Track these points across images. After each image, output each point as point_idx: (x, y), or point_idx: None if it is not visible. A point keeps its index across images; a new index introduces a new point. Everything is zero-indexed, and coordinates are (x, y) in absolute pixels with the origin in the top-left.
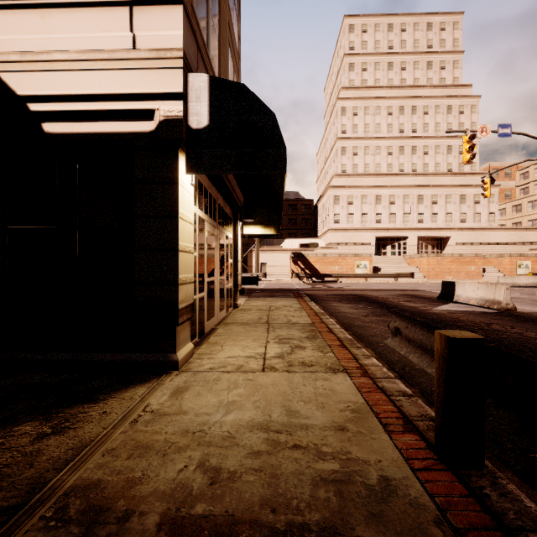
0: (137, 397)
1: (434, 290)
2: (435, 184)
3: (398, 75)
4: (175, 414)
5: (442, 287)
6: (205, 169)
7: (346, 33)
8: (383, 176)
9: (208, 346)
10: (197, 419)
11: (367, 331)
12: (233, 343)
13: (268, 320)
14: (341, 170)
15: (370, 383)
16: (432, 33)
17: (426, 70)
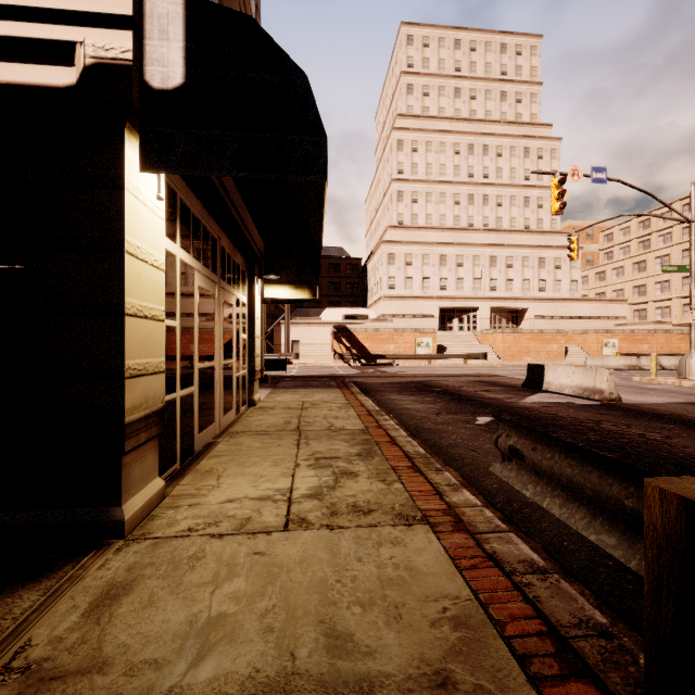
0: (7, 622)
1: (514, 375)
2: (510, 243)
3: (466, 104)
4: (80, 671)
5: (528, 371)
6: (178, 164)
7: (404, 46)
8: (449, 231)
9: (195, 480)
10: (128, 684)
11: (443, 437)
12: (239, 471)
13: (299, 426)
14: (398, 221)
15: (471, 544)
16: (507, 56)
17: (500, 101)
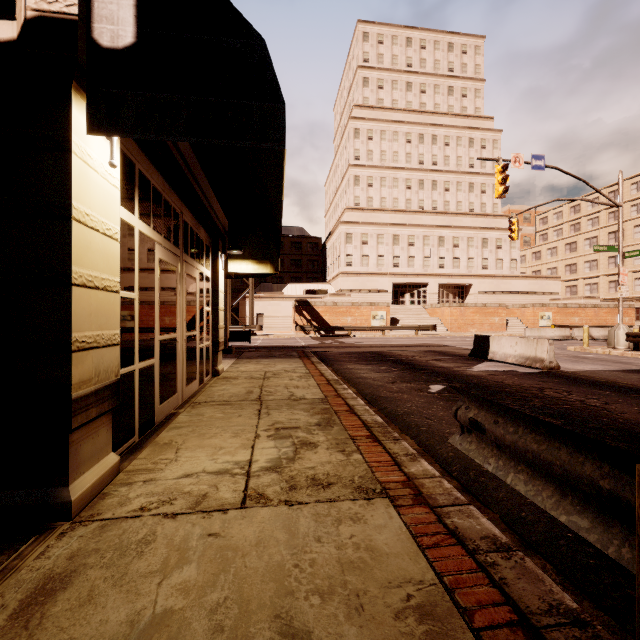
0: None
1: (461, 345)
2: (456, 225)
3: (417, 97)
4: None
5: (474, 342)
6: (129, 127)
7: (360, 42)
8: (402, 213)
9: (152, 453)
10: None
11: (399, 405)
12: (199, 443)
13: (260, 396)
14: (354, 203)
15: (432, 519)
16: (453, 55)
17: (447, 95)
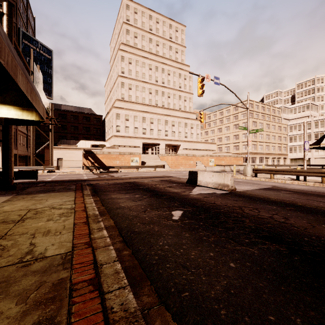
0: None
1: (179, 176)
2: (173, 115)
3: (154, 47)
4: None
5: (189, 175)
6: None
7: (125, 9)
8: (147, 106)
9: None
10: None
11: (152, 245)
12: None
13: None
14: (121, 97)
15: None
16: (172, 30)
17: (169, 50)
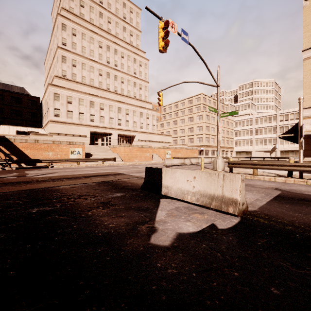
0: None
1: (131, 173)
2: (127, 102)
3: (106, 24)
4: None
5: (146, 174)
6: None
7: None
8: (96, 89)
9: None
10: None
11: None
12: None
13: None
14: (62, 74)
15: None
16: (126, 10)
17: (123, 31)
